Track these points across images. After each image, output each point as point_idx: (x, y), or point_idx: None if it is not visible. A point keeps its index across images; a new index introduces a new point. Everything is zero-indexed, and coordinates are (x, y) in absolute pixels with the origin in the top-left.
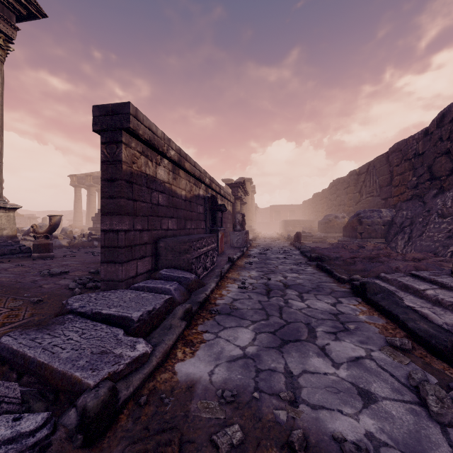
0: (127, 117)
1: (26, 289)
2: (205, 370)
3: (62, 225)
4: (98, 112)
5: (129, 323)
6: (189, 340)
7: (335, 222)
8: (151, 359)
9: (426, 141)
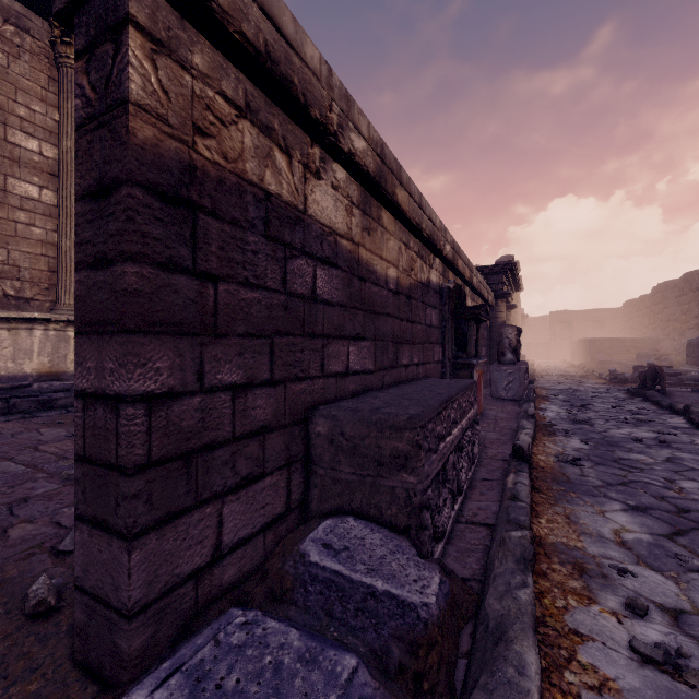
0: None
1: None
2: None
3: None
4: None
5: None
6: None
7: None
8: None
9: None
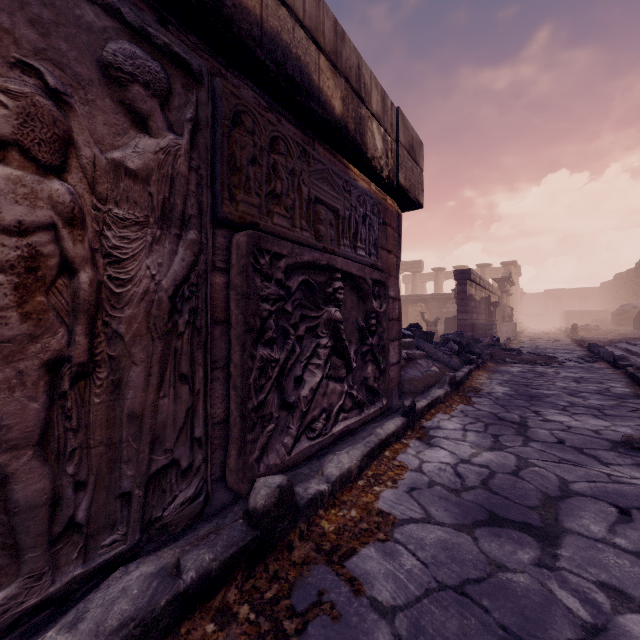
0: (469, 275)
1: None
2: None
3: None
4: (456, 272)
5: None
6: None
7: (632, 314)
8: None
9: None
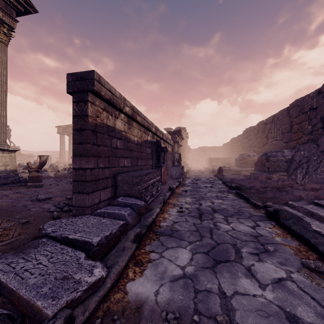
0: (92, 82)
1: (18, 212)
2: (152, 290)
3: (52, 161)
4: (71, 78)
5: (90, 247)
6: (138, 260)
7: (247, 159)
8: (106, 281)
9: (319, 98)
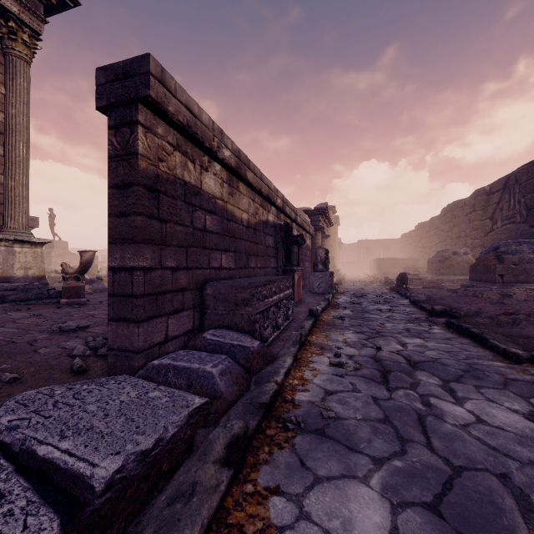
0: (145, 80)
1: (11, 356)
2: None
3: None
4: (104, 77)
5: (84, 495)
6: (234, 529)
7: (453, 260)
8: None
9: None
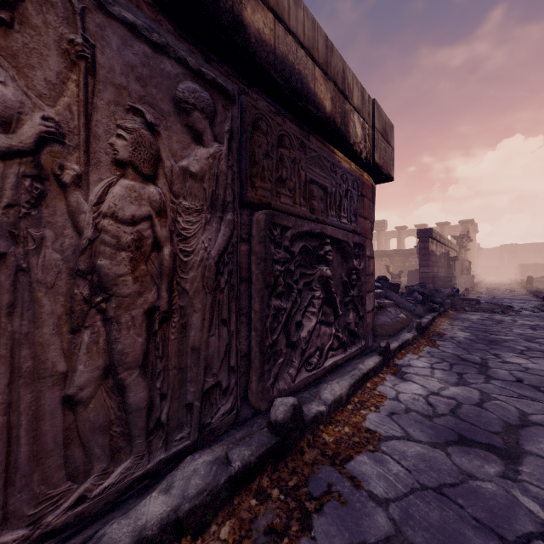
0: (431, 233)
1: None
2: None
3: None
4: (418, 231)
5: None
6: None
7: None
8: None
9: None
